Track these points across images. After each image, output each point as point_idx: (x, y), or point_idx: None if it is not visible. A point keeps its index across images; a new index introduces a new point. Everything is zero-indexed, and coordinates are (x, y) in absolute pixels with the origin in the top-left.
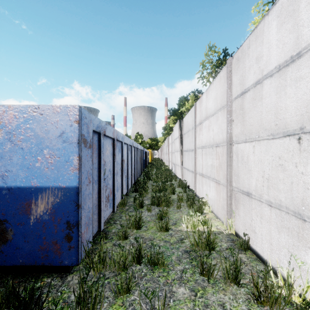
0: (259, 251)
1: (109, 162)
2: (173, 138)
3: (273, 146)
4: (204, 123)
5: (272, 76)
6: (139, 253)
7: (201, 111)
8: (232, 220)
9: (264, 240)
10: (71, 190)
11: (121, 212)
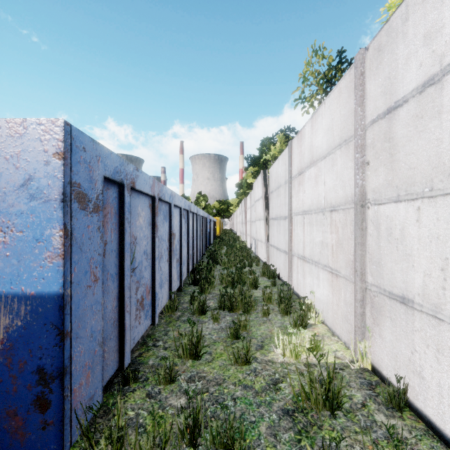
0: (434, 417)
1: (145, 238)
2: (253, 199)
3: None
4: (307, 173)
5: None
6: (194, 425)
7: (302, 153)
8: (366, 343)
9: (446, 398)
10: (48, 301)
11: (168, 322)
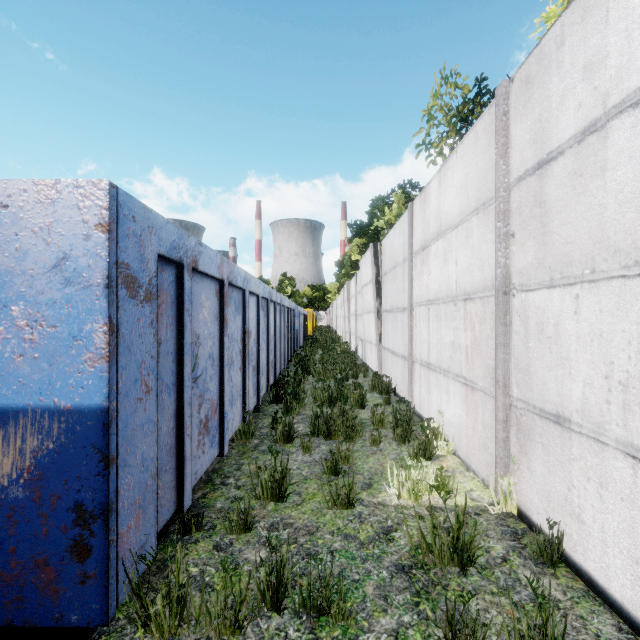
0: (596, 573)
1: (210, 337)
2: (360, 283)
3: None
4: (433, 247)
5: (639, 105)
6: (279, 582)
7: (426, 220)
8: (511, 479)
9: (611, 546)
10: (89, 417)
11: (241, 453)
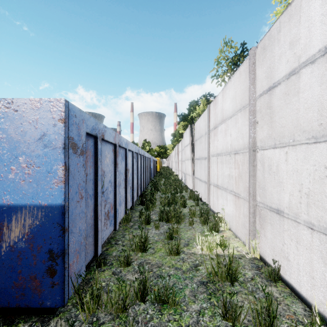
0: (295, 284)
1: (110, 172)
2: (183, 145)
3: (316, 152)
4: (219, 127)
5: (314, 63)
6: (144, 288)
7: (216, 114)
8: (256, 241)
9: (301, 271)
10: (55, 209)
11: (124, 229)
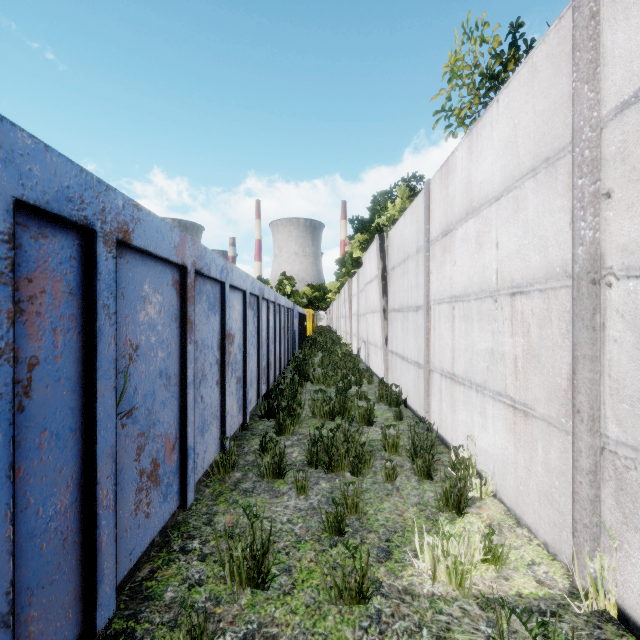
0: None
1: (162, 346)
2: (362, 281)
3: None
4: (459, 231)
5: None
6: None
7: (450, 198)
8: (605, 560)
9: None
10: None
11: (216, 495)
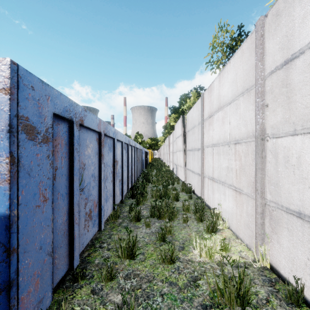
0: None
1: (92, 164)
2: (175, 136)
3: None
4: (215, 116)
5: None
6: None
7: (212, 101)
8: (266, 247)
9: None
10: None
11: (111, 228)
